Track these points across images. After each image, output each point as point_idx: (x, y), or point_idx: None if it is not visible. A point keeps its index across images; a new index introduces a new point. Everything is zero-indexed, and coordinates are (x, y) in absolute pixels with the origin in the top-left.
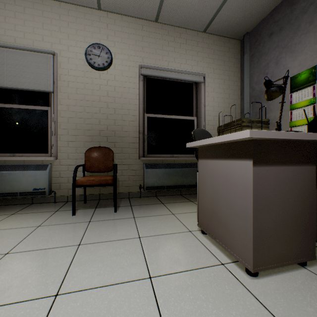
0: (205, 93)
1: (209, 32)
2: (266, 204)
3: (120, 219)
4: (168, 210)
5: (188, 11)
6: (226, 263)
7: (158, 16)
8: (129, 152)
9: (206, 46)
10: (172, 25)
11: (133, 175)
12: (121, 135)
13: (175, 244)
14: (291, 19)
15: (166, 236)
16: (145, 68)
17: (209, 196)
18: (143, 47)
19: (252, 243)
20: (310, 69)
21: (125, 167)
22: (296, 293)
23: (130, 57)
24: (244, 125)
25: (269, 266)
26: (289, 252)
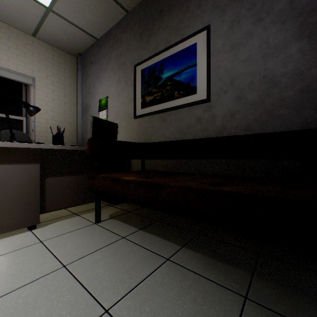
0: (35, 96)
1: (40, 39)
2: None
3: None
4: None
5: (3, 9)
6: None
7: None
8: None
9: (38, 51)
10: None
11: None
12: None
13: None
14: (100, 58)
15: None
16: None
17: None
18: None
19: None
20: (106, 98)
21: None
22: None
23: None
24: None
25: None
26: (11, 223)
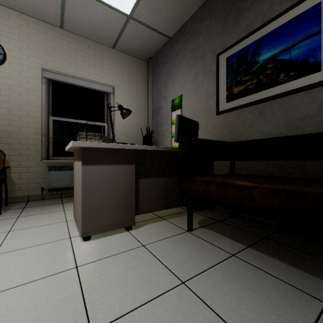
0: (114, 103)
1: (118, 49)
2: (94, 191)
3: (0, 220)
4: (63, 208)
5: (93, 27)
6: (74, 237)
7: (63, 24)
8: (29, 154)
9: (116, 61)
10: (79, 35)
11: (35, 177)
12: (18, 137)
13: (42, 231)
14: (172, 56)
15: (40, 227)
16: (48, 71)
17: (76, 190)
18: (47, 50)
19: (82, 218)
20: (180, 97)
21: (23, 170)
22: (104, 244)
23: (30, 57)
24: (82, 137)
25: (96, 232)
26: (113, 222)
